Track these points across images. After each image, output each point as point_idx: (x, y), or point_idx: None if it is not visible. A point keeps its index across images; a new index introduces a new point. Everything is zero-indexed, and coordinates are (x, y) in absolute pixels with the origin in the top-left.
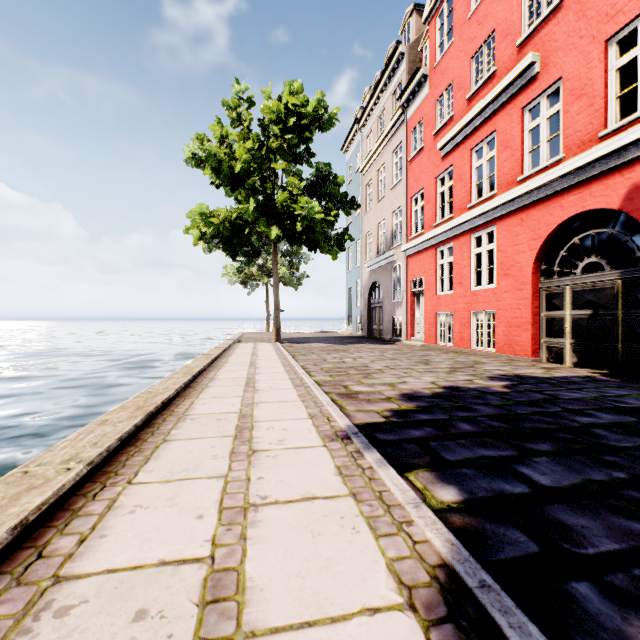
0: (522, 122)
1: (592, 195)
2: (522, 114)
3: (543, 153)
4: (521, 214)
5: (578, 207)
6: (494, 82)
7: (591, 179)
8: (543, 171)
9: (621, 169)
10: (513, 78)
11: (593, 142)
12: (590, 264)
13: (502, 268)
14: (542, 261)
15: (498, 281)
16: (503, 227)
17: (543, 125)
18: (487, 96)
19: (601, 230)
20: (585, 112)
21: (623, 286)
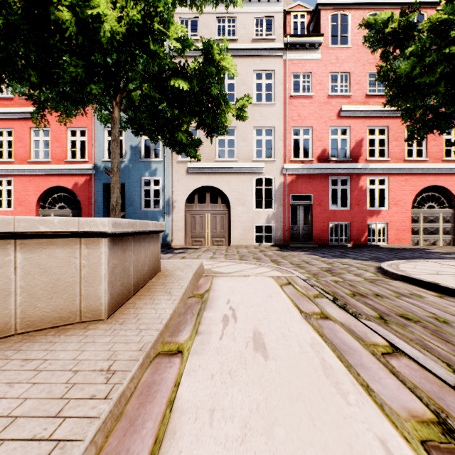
0: (31, 134)
1: (63, 181)
2: (31, 130)
3: (42, 154)
4: (30, 177)
5: (57, 183)
6: (13, 102)
7: (62, 175)
8: (42, 162)
9: (72, 176)
10: (26, 112)
11: (63, 161)
12: (55, 198)
13: (18, 201)
14: (41, 201)
15: (16, 207)
16: (19, 180)
17: (42, 142)
18: (9, 108)
19: (66, 194)
20: (60, 148)
21: (73, 215)
